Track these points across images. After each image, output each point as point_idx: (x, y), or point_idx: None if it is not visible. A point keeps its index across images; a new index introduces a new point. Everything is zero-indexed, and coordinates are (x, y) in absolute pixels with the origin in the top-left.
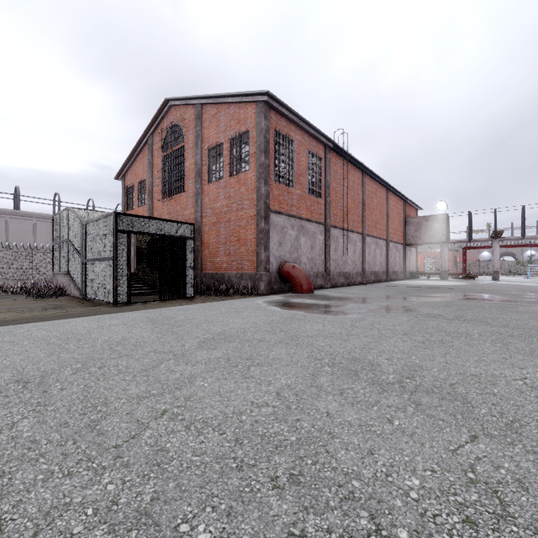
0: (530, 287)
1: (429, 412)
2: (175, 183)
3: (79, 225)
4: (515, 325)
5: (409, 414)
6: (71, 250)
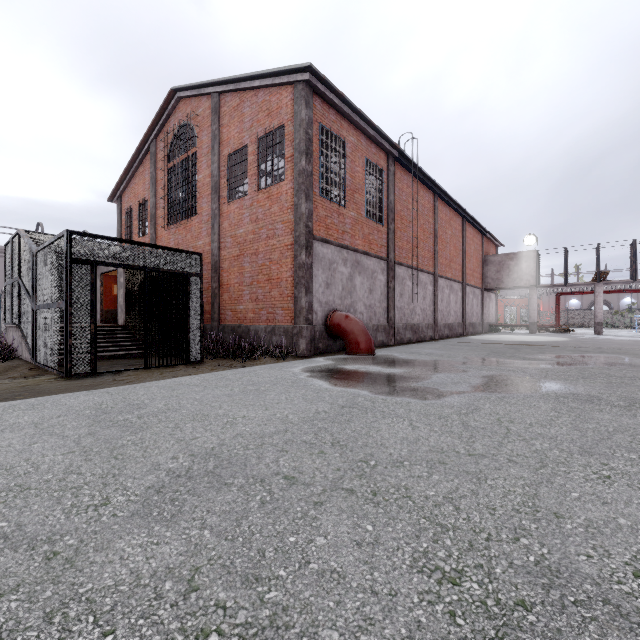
0: None
1: None
2: (184, 204)
3: (30, 255)
4: None
5: None
6: (23, 293)
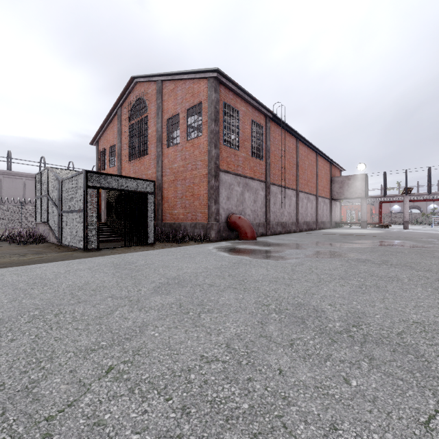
0: (436, 234)
1: (384, 368)
2: (139, 147)
3: (56, 182)
4: (437, 270)
5: (365, 371)
6: (50, 204)
